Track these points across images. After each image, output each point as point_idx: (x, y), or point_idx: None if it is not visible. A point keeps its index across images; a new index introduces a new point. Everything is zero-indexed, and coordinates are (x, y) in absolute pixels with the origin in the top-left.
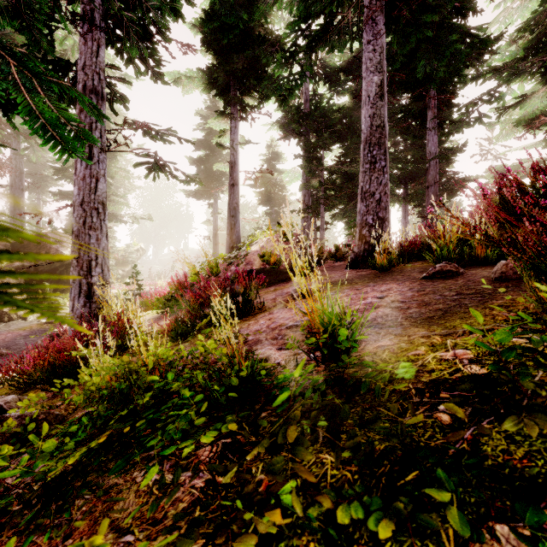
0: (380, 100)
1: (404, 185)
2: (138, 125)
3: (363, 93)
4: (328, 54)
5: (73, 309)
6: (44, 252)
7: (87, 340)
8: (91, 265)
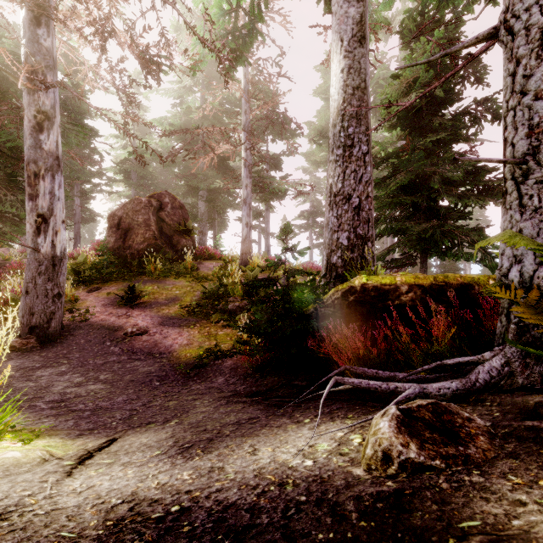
0: None
1: None
2: None
3: None
4: None
5: None
6: None
7: None
8: None
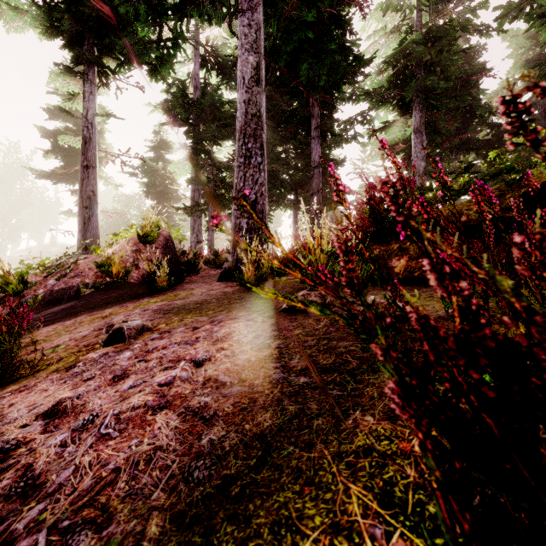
0: (256, 85)
1: (295, 191)
2: None
3: (238, 74)
4: (203, 23)
5: None
6: None
7: None
8: None
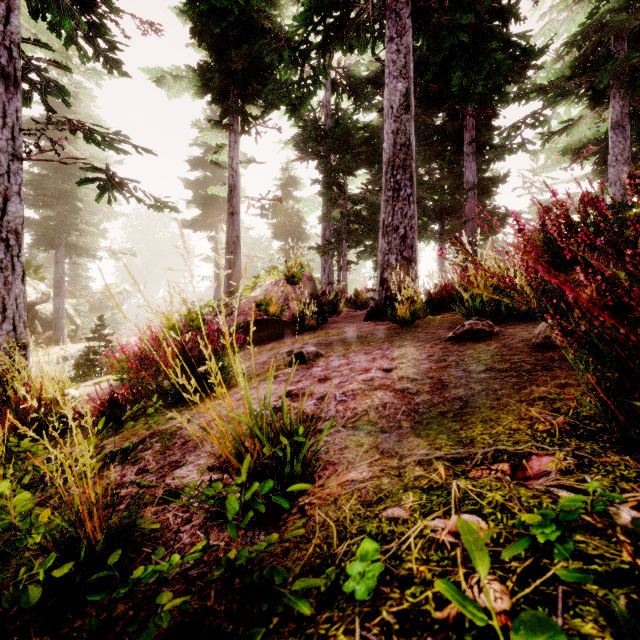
0: (405, 112)
1: (441, 219)
2: (71, 124)
3: (385, 104)
4: (345, 55)
5: None
6: None
7: None
8: None
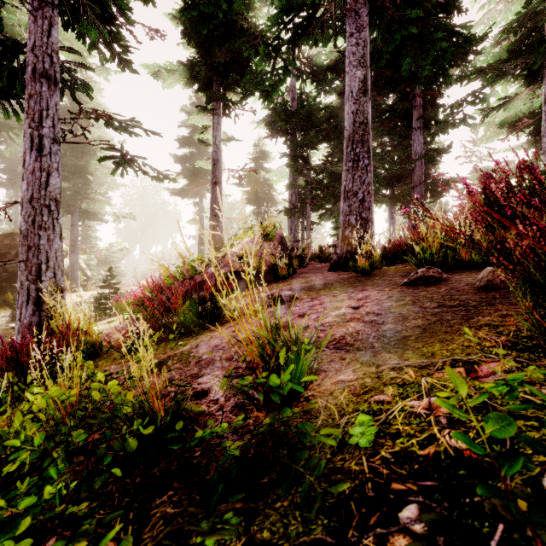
0: (363, 96)
1: (391, 185)
2: (97, 114)
3: (346, 88)
4: (311, 48)
5: (21, 318)
6: (15, 252)
7: (17, 359)
8: (40, 269)
